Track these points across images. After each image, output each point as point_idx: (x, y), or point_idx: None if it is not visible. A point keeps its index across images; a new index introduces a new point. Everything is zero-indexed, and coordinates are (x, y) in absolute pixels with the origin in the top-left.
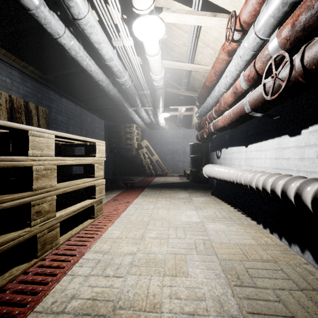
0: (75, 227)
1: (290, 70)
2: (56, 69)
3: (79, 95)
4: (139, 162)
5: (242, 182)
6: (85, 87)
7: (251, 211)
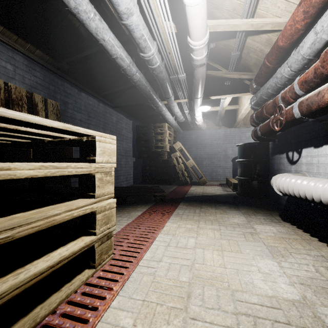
0: (55, 292)
1: None
2: (70, 54)
3: (102, 89)
4: (171, 168)
5: None
6: (107, 79)
7: None
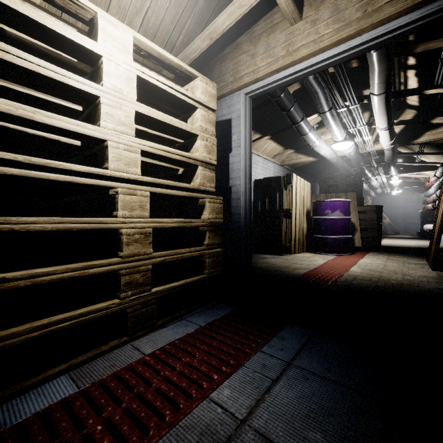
0: None
1: (433, 205)
2: None
3: None
4: None
5: (431, 228)
6: None
7: (441, 240)
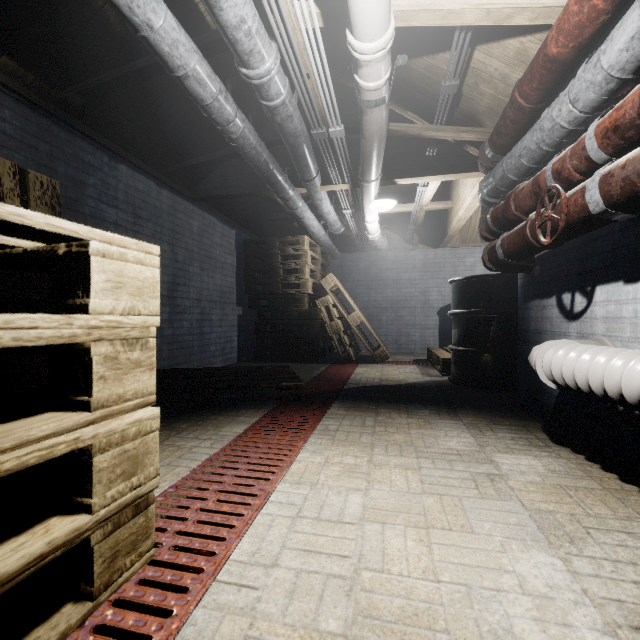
0: None
1: None
2: (87, 74)
3: (165, 158)
4: (317, 329)
5: None
6: (177, 136)
7: None
